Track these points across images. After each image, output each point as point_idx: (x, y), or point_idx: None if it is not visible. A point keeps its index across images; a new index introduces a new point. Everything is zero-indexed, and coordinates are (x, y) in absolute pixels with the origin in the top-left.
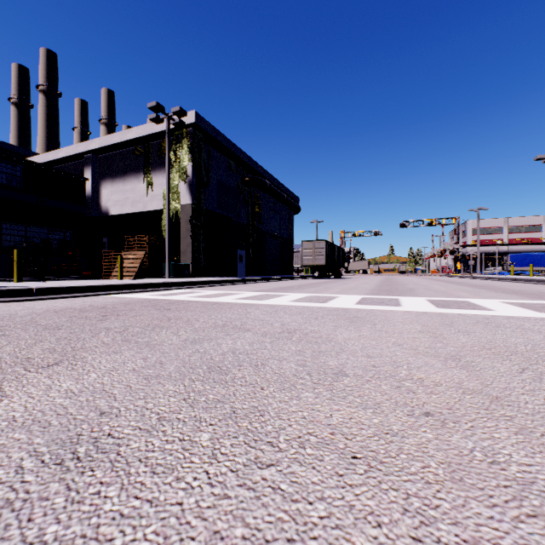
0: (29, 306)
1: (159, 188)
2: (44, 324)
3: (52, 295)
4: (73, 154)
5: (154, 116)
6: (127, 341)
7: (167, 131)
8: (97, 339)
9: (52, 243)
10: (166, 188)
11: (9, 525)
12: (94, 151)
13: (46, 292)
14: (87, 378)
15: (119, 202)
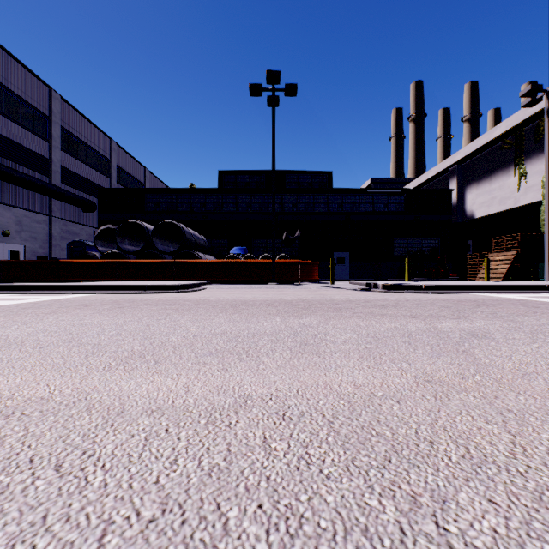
0: (423, 296)
1: (535, 177)
2: (440, 305)
3: (434, 291)
4: (440, 171)
5: (527, 100)
6: (495, 317)
7: (546, 110)
8: (475, 314)
9: (424, 250)
10: (544, 177)
11: (463, 339)
12: (458, 161)
13: (430, 288)
14: (474, 324)
15: (484, 203)
